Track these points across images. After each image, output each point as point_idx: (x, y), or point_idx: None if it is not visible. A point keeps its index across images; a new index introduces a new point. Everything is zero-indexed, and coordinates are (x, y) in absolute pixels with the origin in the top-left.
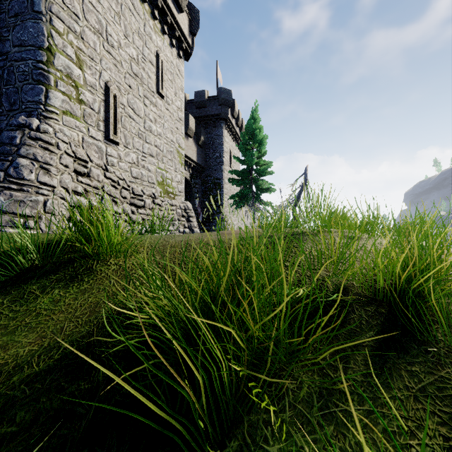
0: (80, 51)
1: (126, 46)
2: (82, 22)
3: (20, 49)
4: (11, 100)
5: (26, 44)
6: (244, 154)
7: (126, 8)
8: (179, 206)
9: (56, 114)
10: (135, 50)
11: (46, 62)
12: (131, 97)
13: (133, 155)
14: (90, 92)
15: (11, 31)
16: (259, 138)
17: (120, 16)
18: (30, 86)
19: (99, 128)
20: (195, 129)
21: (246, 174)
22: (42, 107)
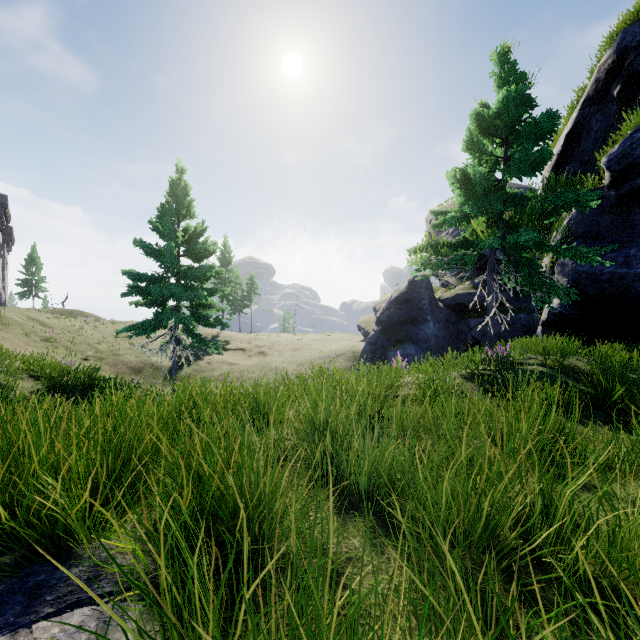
0: None
1: None
2: None
3: None
4: None
5: None
6: (28, 271)
7: None
8: None
9: None
10: None
11: None
12: None
13: None
14: None
15: None
16: (38, 264)
17: None
18: None
19: None
20: None
21: (29, 281)
22: None
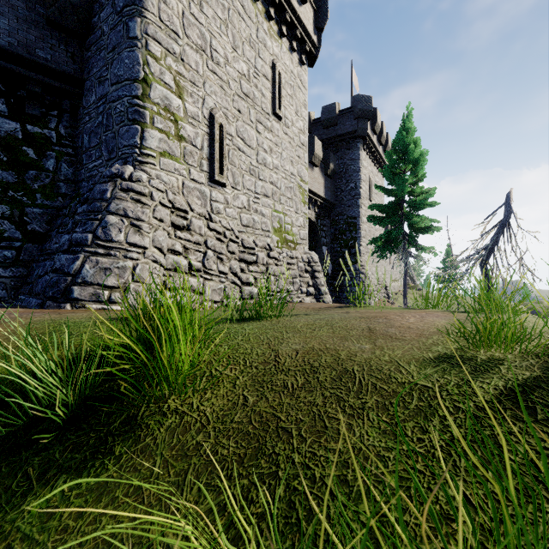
0: (180, 76)
1: (234, 60)
2: (182, 40)
3: (117, 86)
4: (109, 148)
5: (122, 80)
6: (390, 181)
7: (234, 13)
8: (300, 258)
9: (152, 157)
10: (245, 64)
11: (141, 96)
12: (241, 125)
13: (243, 197)
14: (192, 124)
15: (109, 68)
16: (414, 155)
17: (227, 24)
18: (125, 128)
19: (202, 168)
20: (323, 155)
21: (394, 208)
22: (137, 151)
